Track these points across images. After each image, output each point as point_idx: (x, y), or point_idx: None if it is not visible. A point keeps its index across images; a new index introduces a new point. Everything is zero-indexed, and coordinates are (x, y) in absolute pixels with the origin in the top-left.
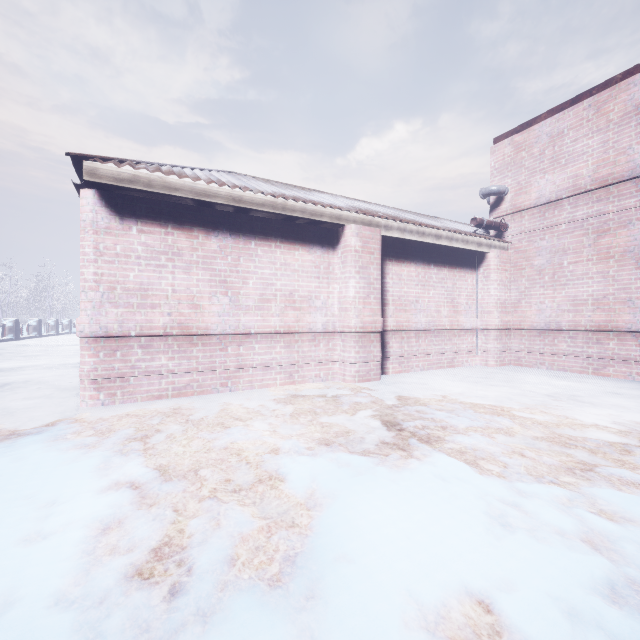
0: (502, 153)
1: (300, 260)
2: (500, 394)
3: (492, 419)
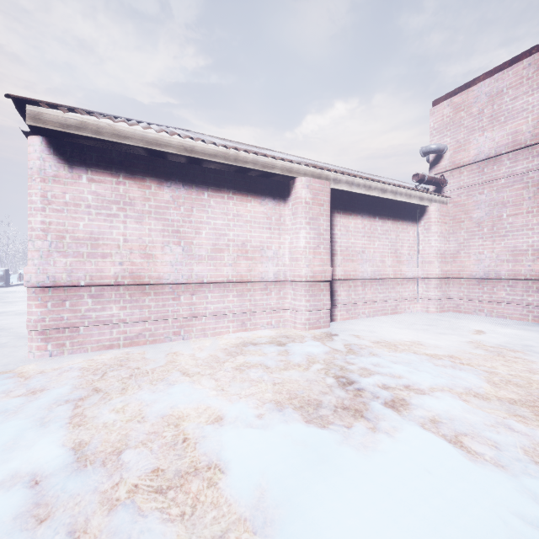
0: (441, 114)
1: (252, 211)
2: (451, 343)
3: (455, 375)
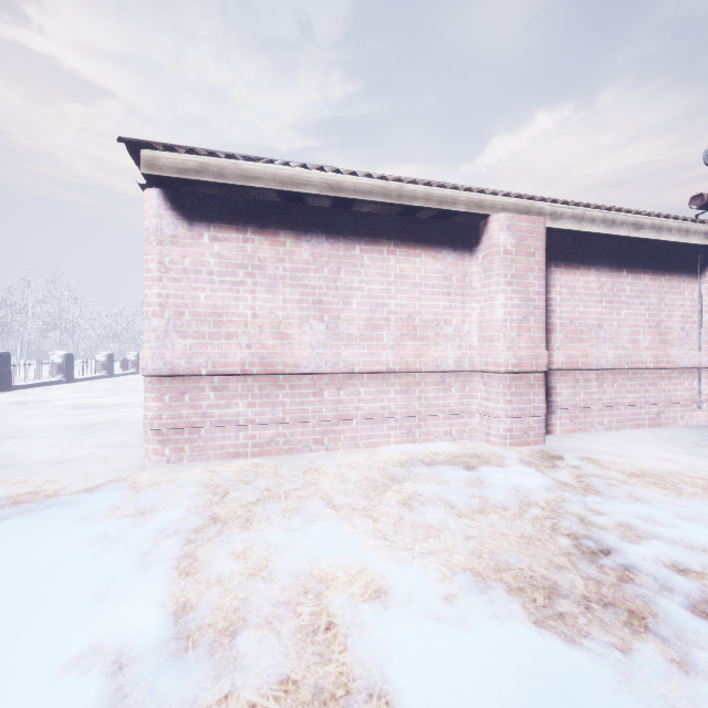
0: None
1: (422, 270)
2: None
3: None
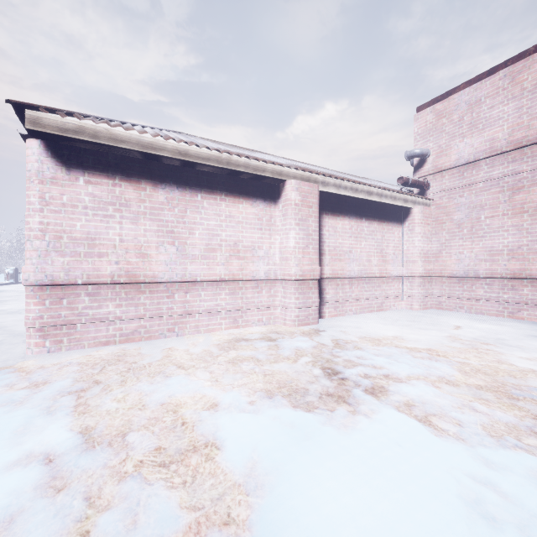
0: (424, 120)
1: (244, 212)
2: (431, 338)
3: (431, 366)
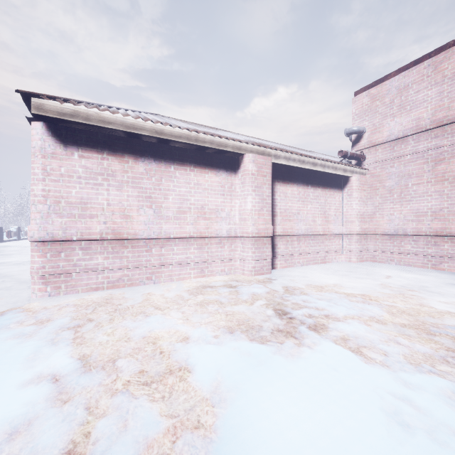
0: (361, 102)
1: (209, 181)
2: (365, 285)
3: (364, 308)
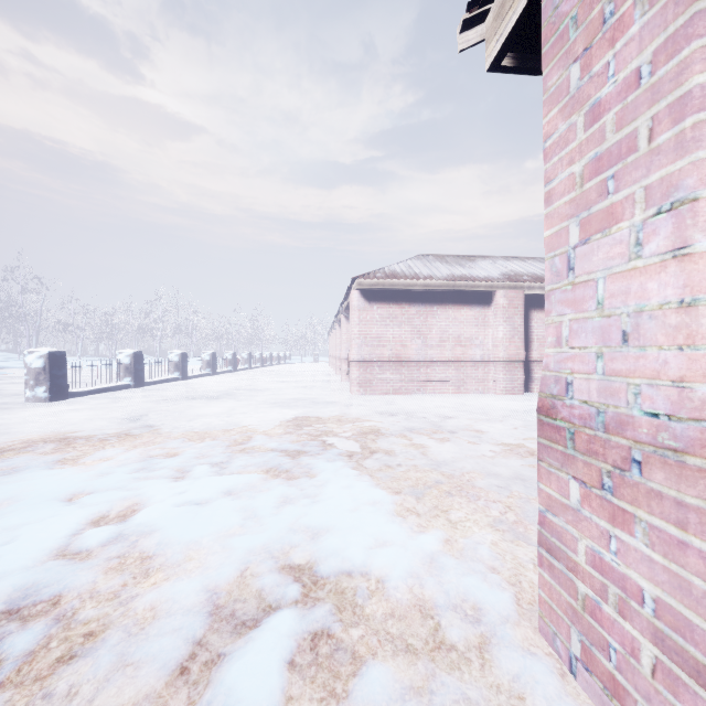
0: None
1: (465, 315)
2: None
3: None
